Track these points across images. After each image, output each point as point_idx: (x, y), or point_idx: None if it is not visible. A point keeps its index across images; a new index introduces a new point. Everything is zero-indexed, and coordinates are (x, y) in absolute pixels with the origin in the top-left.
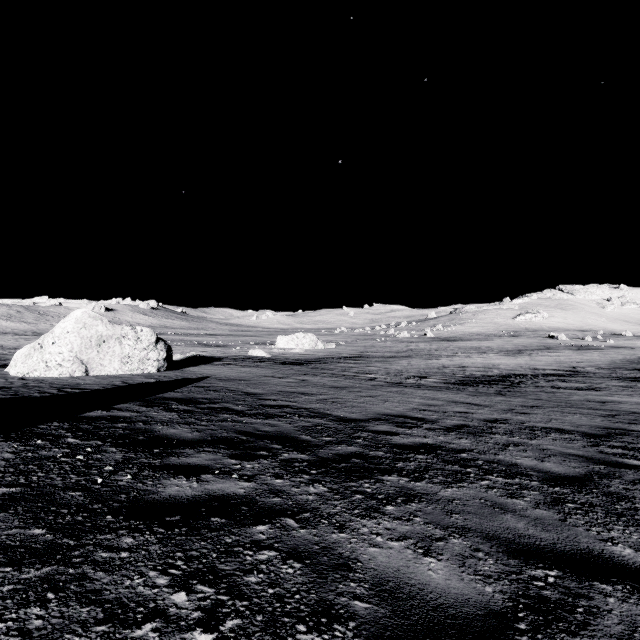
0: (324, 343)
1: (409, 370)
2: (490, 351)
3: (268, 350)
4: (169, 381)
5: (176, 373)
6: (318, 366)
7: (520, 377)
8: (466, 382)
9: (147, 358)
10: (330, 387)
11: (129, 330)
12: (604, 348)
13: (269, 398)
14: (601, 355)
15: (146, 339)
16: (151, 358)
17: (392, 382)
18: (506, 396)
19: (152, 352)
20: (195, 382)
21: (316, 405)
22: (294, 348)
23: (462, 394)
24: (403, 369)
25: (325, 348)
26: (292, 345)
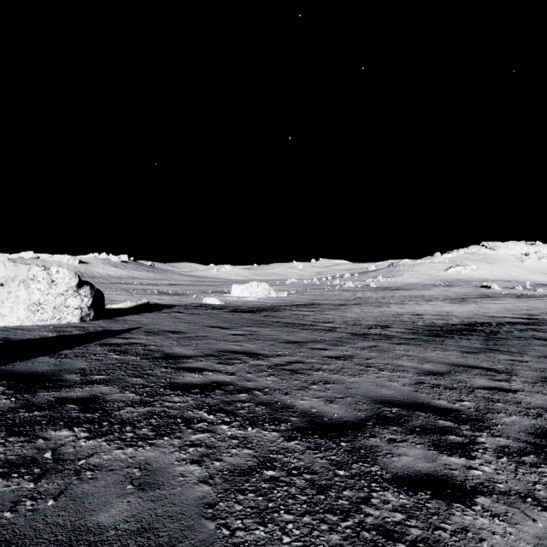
0: (276, 292)
1: (365, 318)
2: (435, 299)
3: (223, 298)
4: (75, 335)
5: (102, 323)
6: (271, 314)
7: (486, 326)
8: (436, 332)
9: (65, 305)
10: (285, 342)
11: (39, 271)
12: (541, 296)
13: (195, 366)
14: (544, 303)
15: (63, 282)
16: (71, 305)
17: (355, 333)
18: (505, 352)
19: (72, 298)
20: (109, 336)
21: (266, 380)
22: (248, 296)
23: (451, 350)
24: (359, 317)
25: (277, 296)
26: (246, 293)
